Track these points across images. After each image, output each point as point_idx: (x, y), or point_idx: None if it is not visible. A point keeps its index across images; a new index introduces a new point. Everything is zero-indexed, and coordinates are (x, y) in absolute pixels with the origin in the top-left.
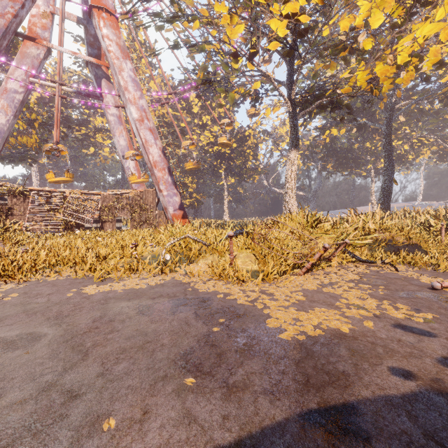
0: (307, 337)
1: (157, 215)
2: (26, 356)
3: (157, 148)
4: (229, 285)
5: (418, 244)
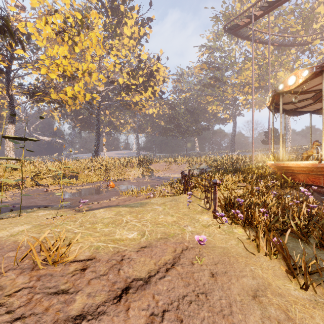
0: None
1: None
2: None
3: None
4: None
5: (77, 175)
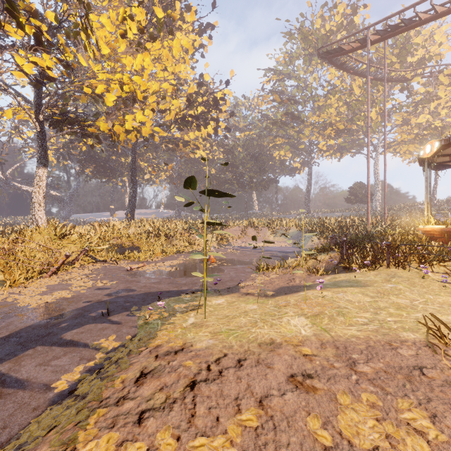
0: (46, 304)
1: None
2: None
3: None
4: None
5: (138, 246)
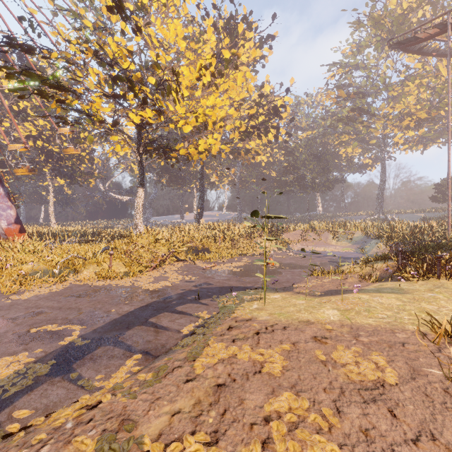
0: (158, 289)
1: None
2: (52, 314)
3: None
4: (114, 281)
5: (208, 248)
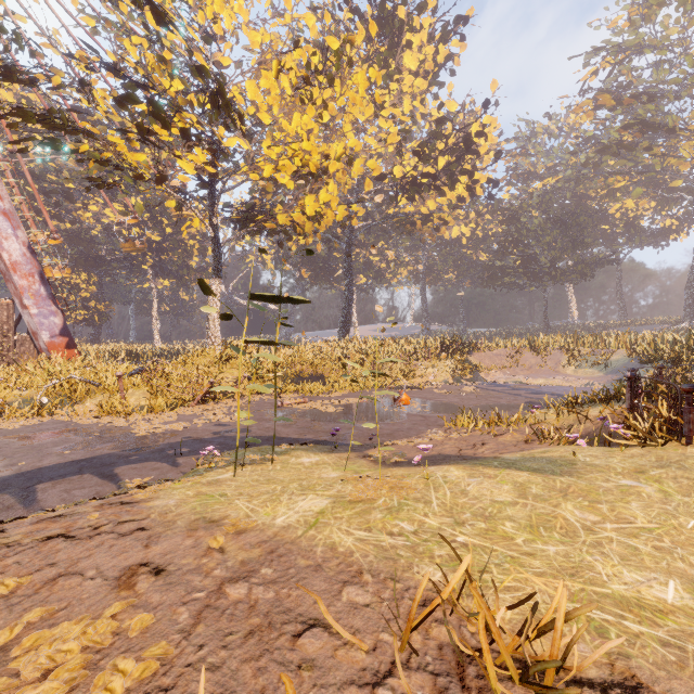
0: (153, 434)
1: (16, 343)
2: None
3: (19, 242)
4: (115, 418)
5: (323, 375)
